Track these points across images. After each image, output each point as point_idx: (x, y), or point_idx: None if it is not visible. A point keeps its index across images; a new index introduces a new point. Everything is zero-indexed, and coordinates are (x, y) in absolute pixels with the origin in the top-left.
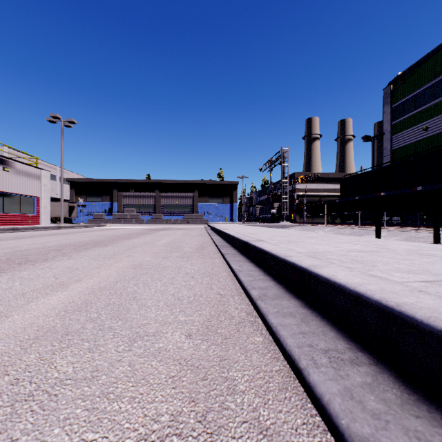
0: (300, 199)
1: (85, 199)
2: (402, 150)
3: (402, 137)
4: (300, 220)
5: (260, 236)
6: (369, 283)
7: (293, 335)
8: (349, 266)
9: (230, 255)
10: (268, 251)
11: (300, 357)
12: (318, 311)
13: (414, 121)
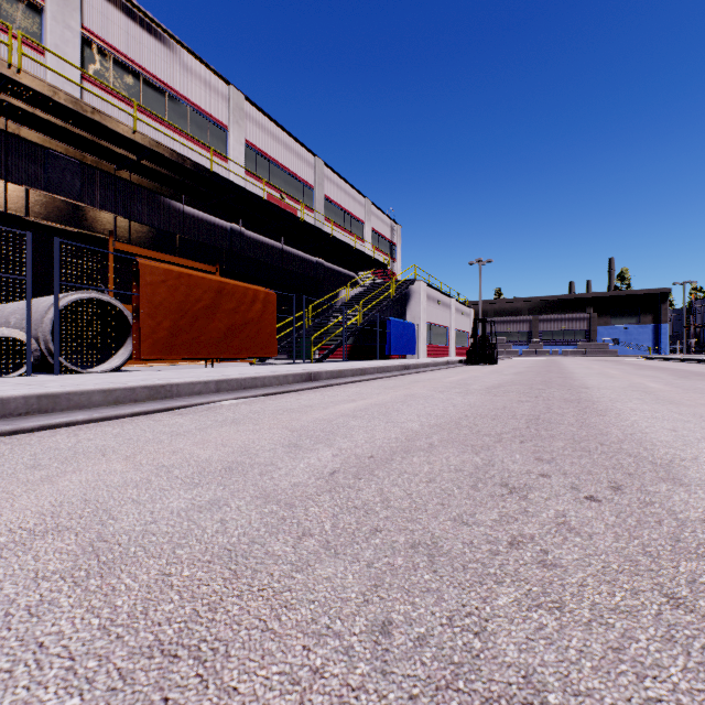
0: None
1: None
2: None
3: None
4: None
5: None
6: None
7: None
8: None
9: None
10: None
11: None
12: None
13: None
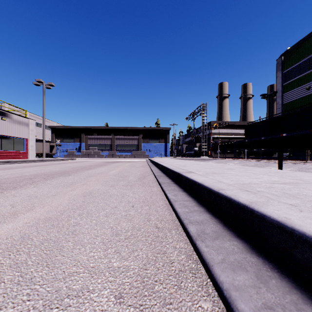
0: (214, 140)
1: (62, 140)
2: (290, 104)
3: (290, 94)
4: (215, 155)
5: (189, 168)
6: None
7: None
8: (292, 204)
9: (165, 184)
10: (200, 183)
11: None
12: (270, 260)
13: (300, 83)
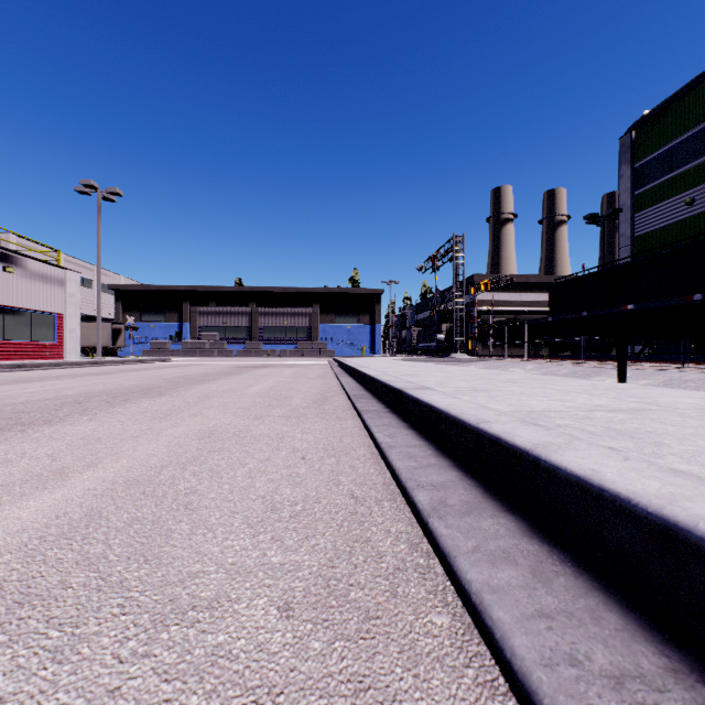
0: (482, 318)
1: (139, 317)
2: (650, 238)
3: (650, 215)
4: (483, 352)
5: (423, 379)
6: (686, 495)
7: (525, 622)
8: (614, 447)
9: (372, 415)
10: (442, 410)
11: (557, 704)
12: (563, 548)
13: (671, 190)
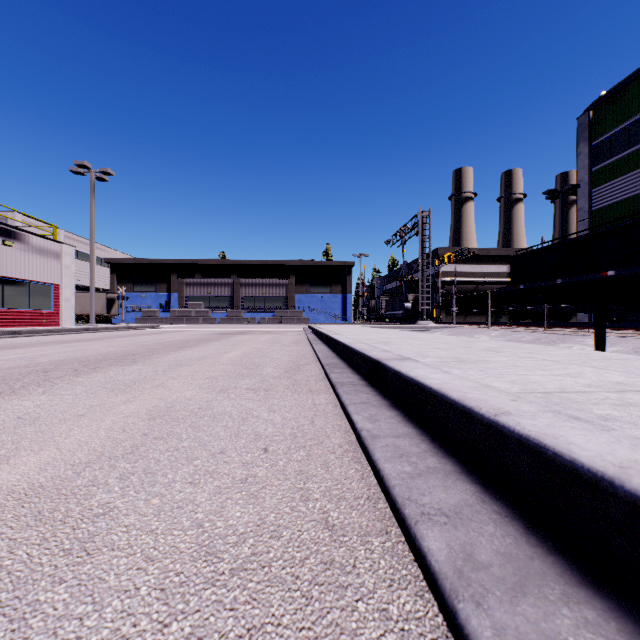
0: (446, 288)
1: (132, 288)
2: (608, 211)
3: (608, 190)
4: (447, 319)
5: (398, 348)
6: None
7: None
8: None
9: (347, 388)
10: (436, 390)
11: None
12: None
13: (628, 166)
